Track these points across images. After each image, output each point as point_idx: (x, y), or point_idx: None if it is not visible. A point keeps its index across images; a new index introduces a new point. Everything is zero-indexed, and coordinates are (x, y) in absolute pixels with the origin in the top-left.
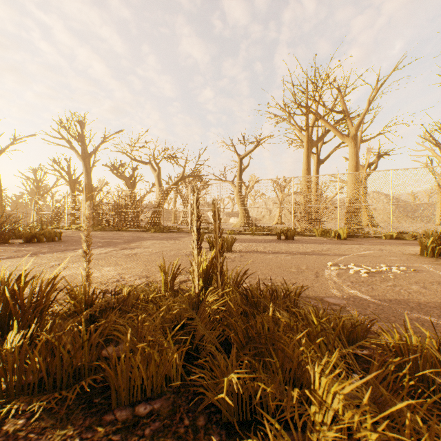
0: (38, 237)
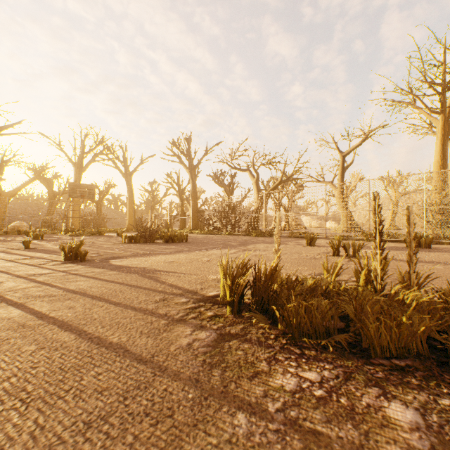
0: (173, 238)
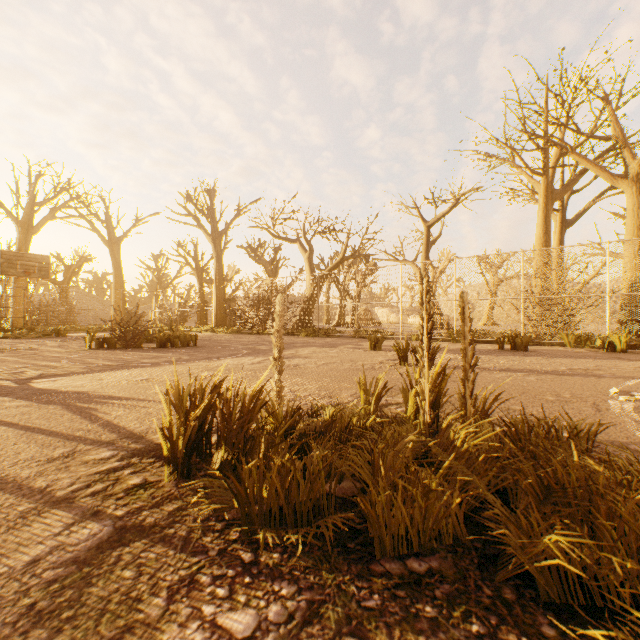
0: (173, 341)
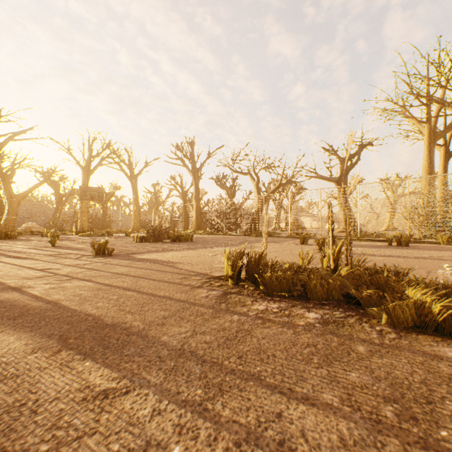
0: (180, 238)
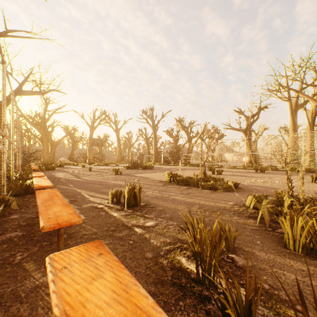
0: (147, 167)
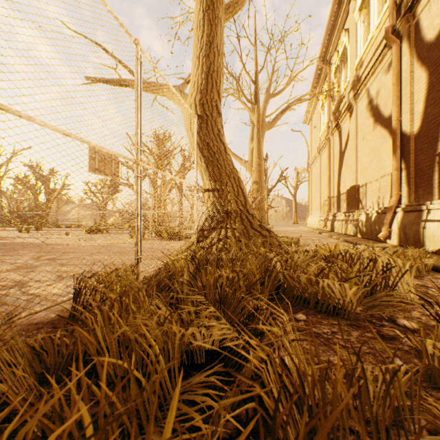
0: None
